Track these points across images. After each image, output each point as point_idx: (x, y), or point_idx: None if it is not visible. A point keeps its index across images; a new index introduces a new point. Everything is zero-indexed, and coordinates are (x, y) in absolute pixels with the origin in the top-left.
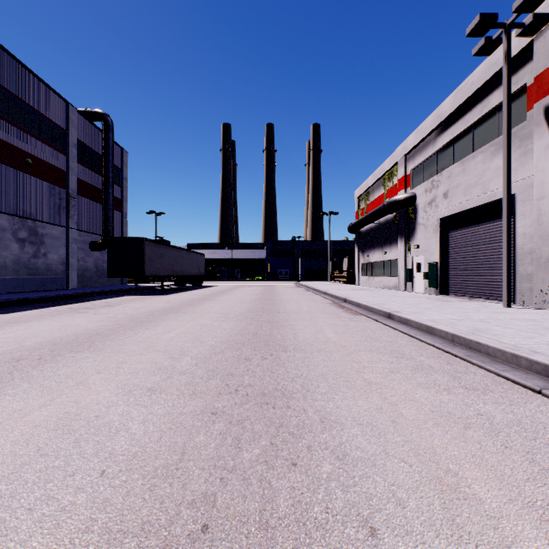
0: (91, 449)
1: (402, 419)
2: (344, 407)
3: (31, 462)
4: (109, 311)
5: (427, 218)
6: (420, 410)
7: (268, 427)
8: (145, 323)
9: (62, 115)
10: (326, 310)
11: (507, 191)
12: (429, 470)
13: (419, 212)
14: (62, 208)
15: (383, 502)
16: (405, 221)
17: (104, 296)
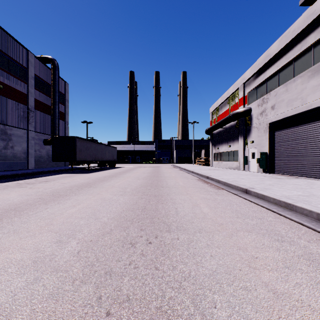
0: None
1: None
2: None
3: None
4: (42, 186)
5: (259, 123)
6: None
7: None
8: (60, 197)
9: (24, 58)
10: (196, 185)
11: None
12: None
13: (254, 119)
14: (24, 118)
15: None
16: (243, 126)
17: (48, 174)
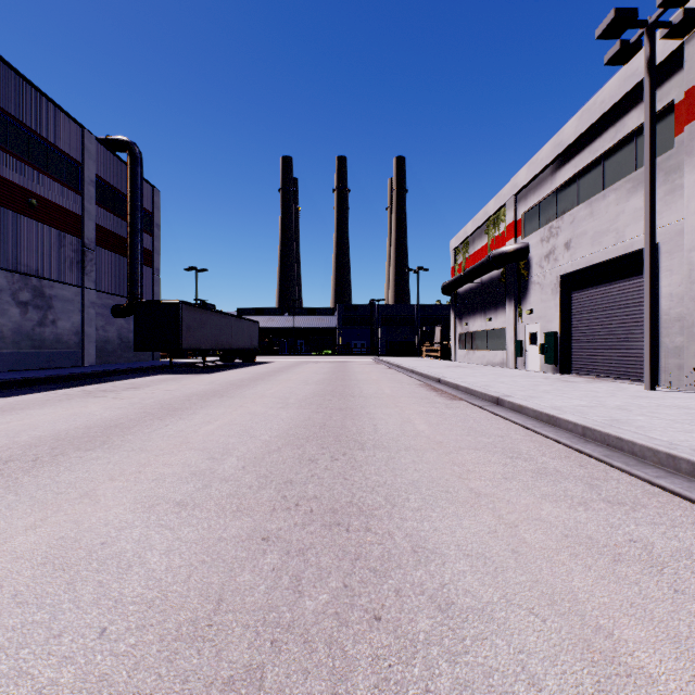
0: (90, 593)
1: (526, 547)
2: (444, 530)
3: (2, 615)
4: (133, 395)
5: (544, 275)
6: (550, 534)
7: (339, 560)
8: (179, 411)
9: (75, 143)
10: (414, 394)
11: (650, 239)
12: (571, 628)
13: (534, 267)
14: (75, 263)
15: (509, 680)
16: (515, 279)
17: (129, 375)
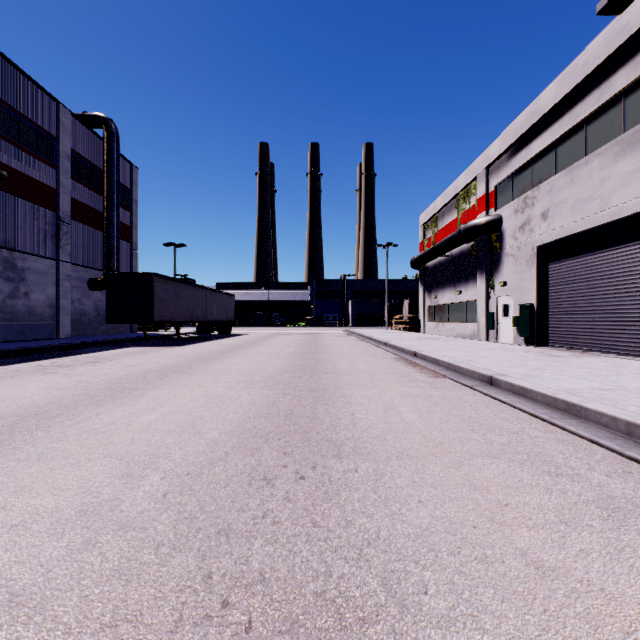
0: None
1: None
2: None
3: None
4: (87, 371)
5: (518, 246)
6: None
7: None
8: (125, 393)
9: (50, 117)
10: (392, 370)
11: None
12: None
13: (507, 239)
14: (50, 236)
15: None
16: (486, 252)
17: (99, 347)
